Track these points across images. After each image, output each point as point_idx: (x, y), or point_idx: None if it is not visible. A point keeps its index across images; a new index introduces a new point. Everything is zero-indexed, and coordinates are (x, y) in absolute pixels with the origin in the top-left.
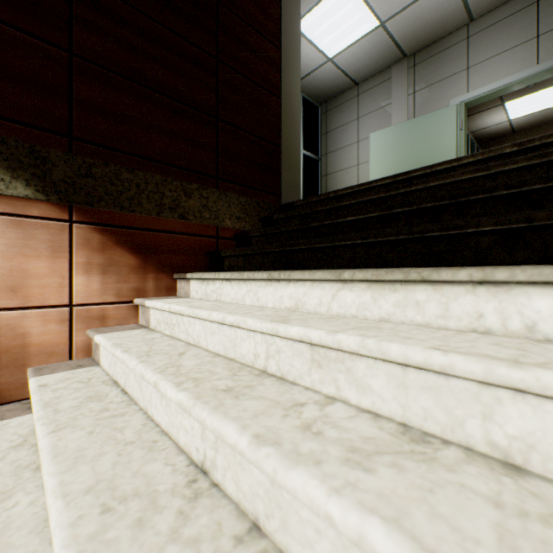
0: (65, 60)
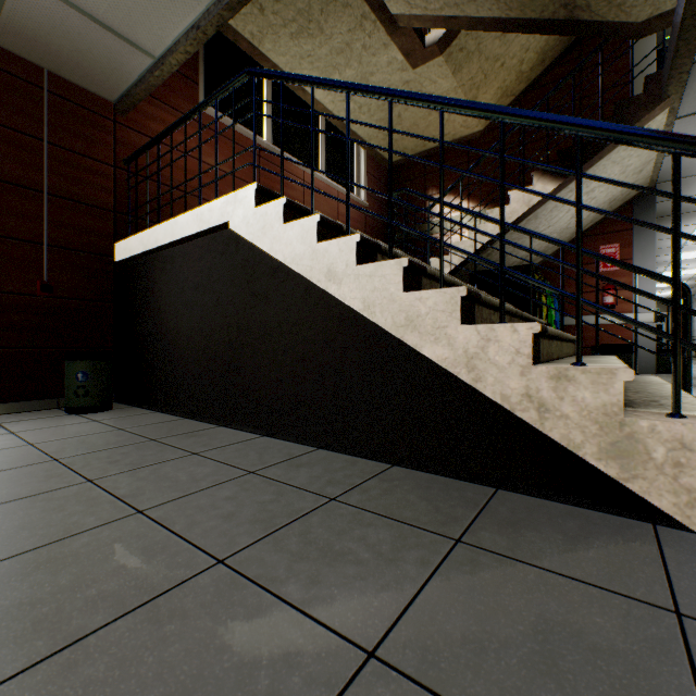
0: (517, 175)
